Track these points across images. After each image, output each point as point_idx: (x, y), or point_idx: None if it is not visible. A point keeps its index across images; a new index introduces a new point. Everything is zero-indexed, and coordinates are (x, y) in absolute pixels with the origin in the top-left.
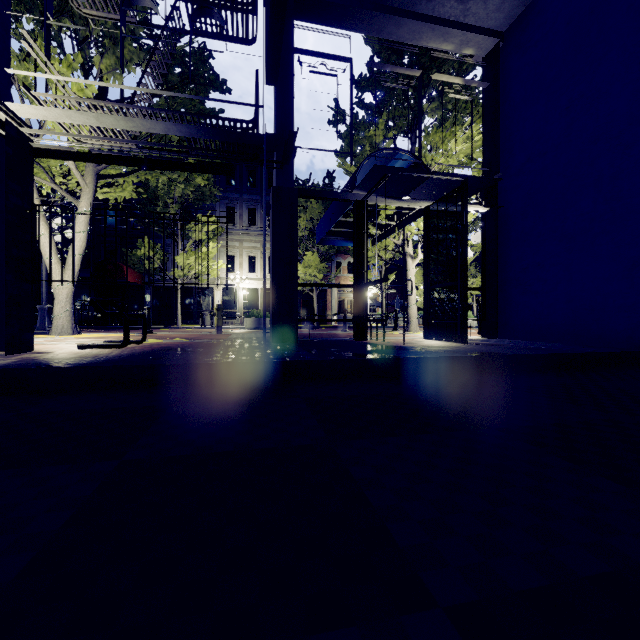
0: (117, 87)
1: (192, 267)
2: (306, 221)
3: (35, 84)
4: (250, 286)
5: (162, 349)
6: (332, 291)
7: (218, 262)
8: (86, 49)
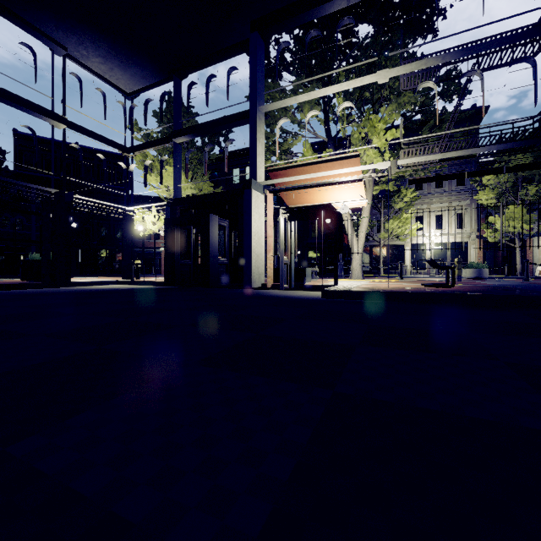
0: (449, 132)
1: (397, 230)
2: (508, 175)
3: (400, 145)
4: (437, 241)
5: (483, 289)
6: (534, 240)
7: (415, 224)
8: (376, 105)
